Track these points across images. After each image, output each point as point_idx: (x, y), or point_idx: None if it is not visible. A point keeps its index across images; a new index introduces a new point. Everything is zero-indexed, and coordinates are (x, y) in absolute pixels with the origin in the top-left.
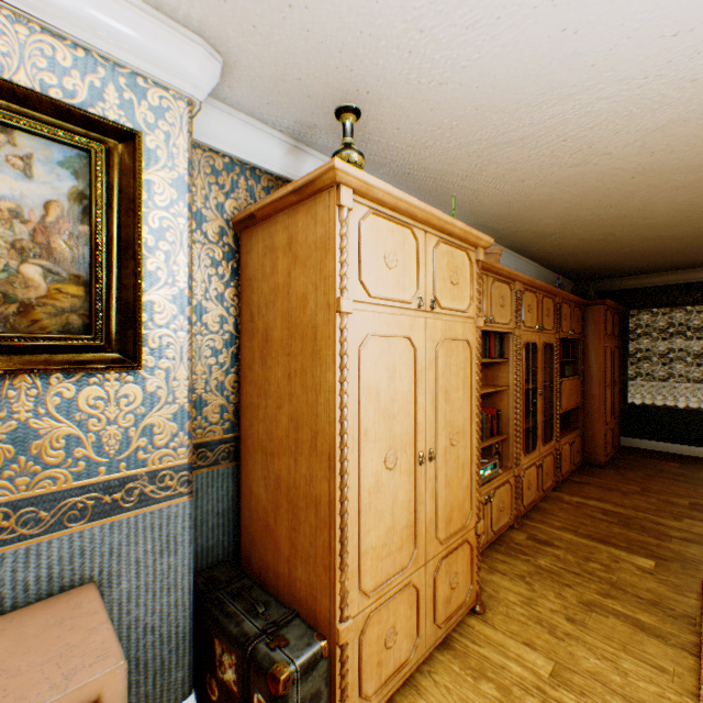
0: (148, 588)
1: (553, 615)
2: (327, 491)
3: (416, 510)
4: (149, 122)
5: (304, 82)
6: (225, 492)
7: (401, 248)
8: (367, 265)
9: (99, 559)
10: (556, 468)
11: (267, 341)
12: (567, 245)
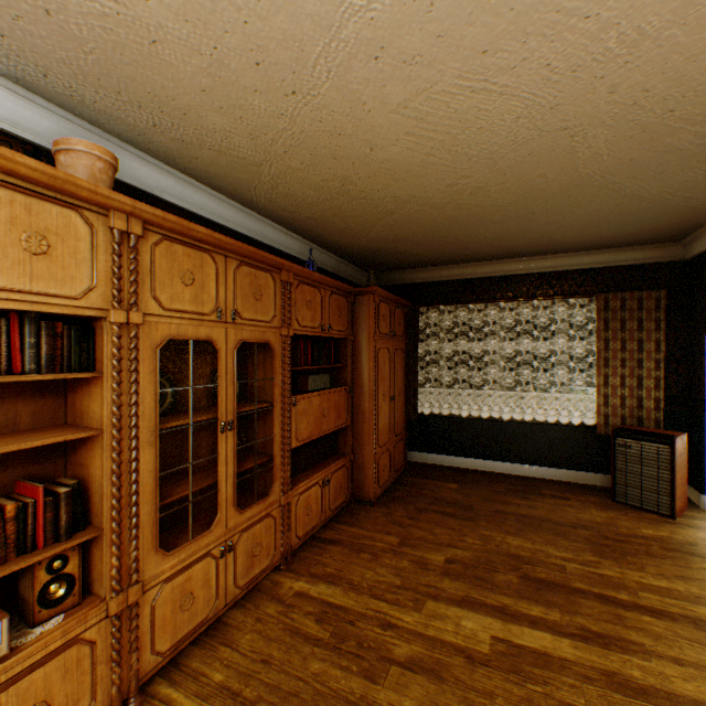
0: None
1: None
2: None
3: None
4: None
5: None
6: None
7: None
8: None
9: None
10: (284, 533)
11: None
12: (305, 197)
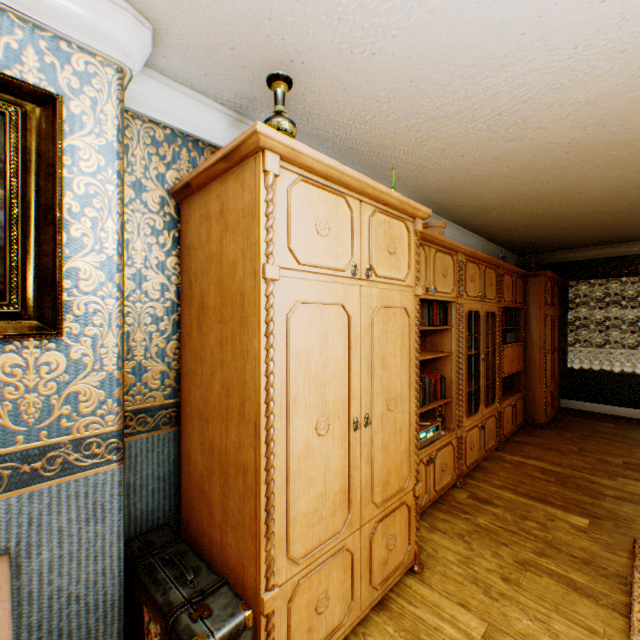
0: (73, 557)
1: (488, 575)
2: (254, 459)
3: (350, 475)
4: (74, 87)
5: (238, 52)
6: (166, 457)
7: (334, 217)
8: (296, 232)
9: (16, 530)
10: (498, 429)
11: (203, 308)
12: (509, 219)
